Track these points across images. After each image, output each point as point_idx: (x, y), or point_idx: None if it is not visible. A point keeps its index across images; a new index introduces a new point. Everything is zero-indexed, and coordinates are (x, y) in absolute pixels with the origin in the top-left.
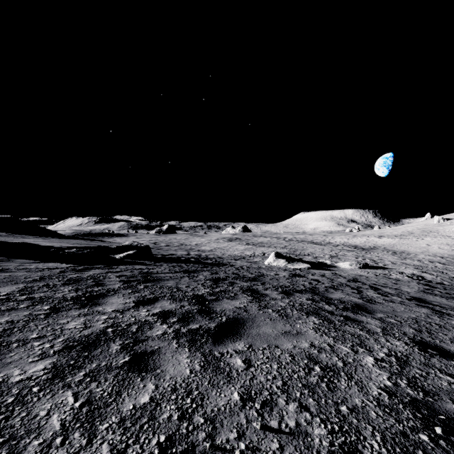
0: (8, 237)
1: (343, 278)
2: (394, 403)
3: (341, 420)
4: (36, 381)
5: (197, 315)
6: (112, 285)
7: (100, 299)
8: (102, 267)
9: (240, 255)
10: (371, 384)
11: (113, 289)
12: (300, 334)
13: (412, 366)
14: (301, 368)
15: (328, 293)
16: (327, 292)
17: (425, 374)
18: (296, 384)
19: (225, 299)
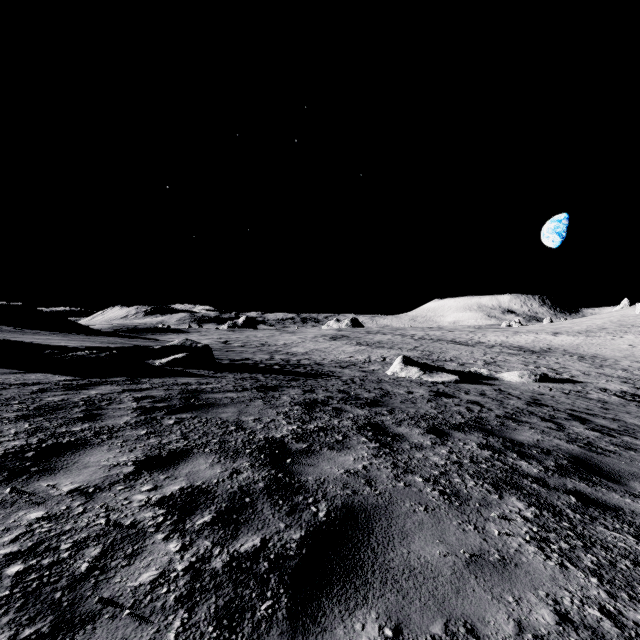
0: (11, 333)
1: (517, 399)
2: None
3: None
4: None
5: (263, 499)
6: (115, 418)
7: (65, 456)
8: (121, 380)
9: (348, 360)
10: None
11: (111, 429)
12: (511, 564)
13: None
14: None
15: (508, 430)
16: (506, 428)
17: None
18: None
19: (326, 450)
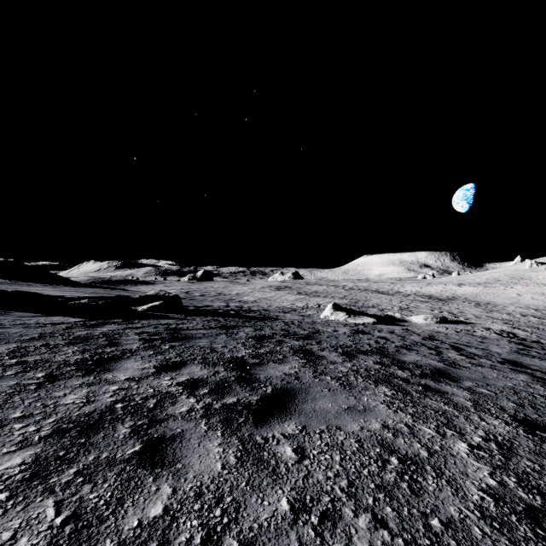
0: (10, 285)
1: (417, 335)
2: (504, 513)
3: (433, 542)
4: (6, 484)
5: (235, 384)
6: (129, 345)
7: (111, 364)
8: (120, 321)
9: (290, 306)
10: (468, 484)
11: (130, 350)
12: (368, 410)
13: (519, 456)
14: (373, 460)
15: (399, 354)
16: (398, 353)
17: (538, 468)
18: (367, 485)
19: (272, 363)
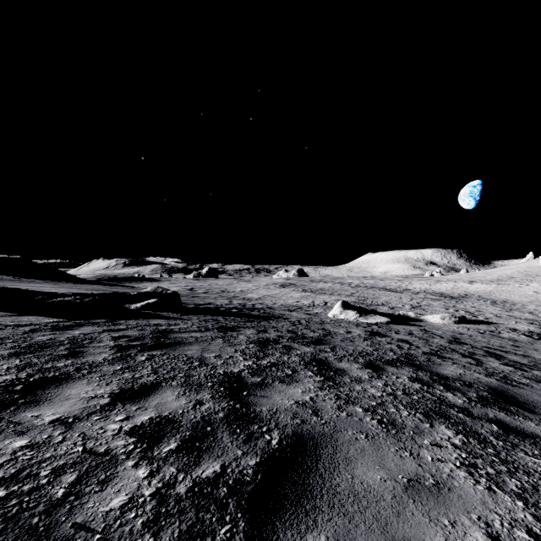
0: (10, 281)
1: (440, 338)
2: None
3: None
4: None
5: (222, 428)
6: (94, 355)
7: (49, 389)
8: (102, 322)
9: (295, 304)
10: None
11: (91, 364)
12: (444, 488)
13: None
14: None
15: (434, 365)
16: (432, 364)
17: None
18: None
19: (278, 383)
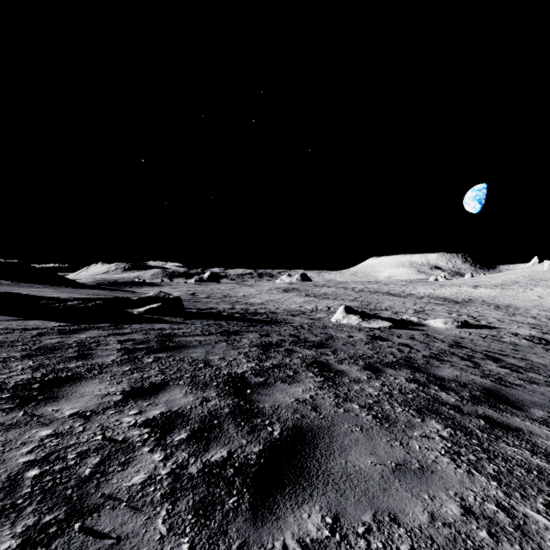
0: (9, 286)
1: (441, 342)
2: None
3: None
4: None
5: (228, 421)
6: (103, 357)
7: (65, 387)
8: (106, 326)
9: (298, 309)
10: None
11: (101, 365)
12: (428, 471)
13: None
14: None
15: (432, 367)
16: (431, 366)
17: None
18: None
19: (280, 383)
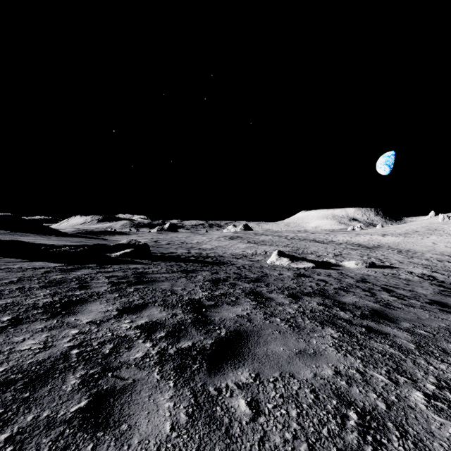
0: (7, 235)
1: (351, 278)
2: None
3: None
4: None
5: (191, 327)
6: (98, 288)
7: (77, 306)
8: (94, 266)
9: (241, 253)
10: (437, 446)
11: (98, 293)
12: (318, 354)
13: None
14: (331, 415)
15: (339, 296)
16: (338, 295)
17: None
18: (329, 450)
19: (226, 305)
